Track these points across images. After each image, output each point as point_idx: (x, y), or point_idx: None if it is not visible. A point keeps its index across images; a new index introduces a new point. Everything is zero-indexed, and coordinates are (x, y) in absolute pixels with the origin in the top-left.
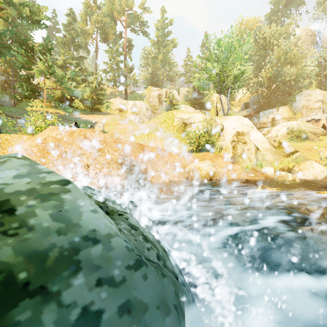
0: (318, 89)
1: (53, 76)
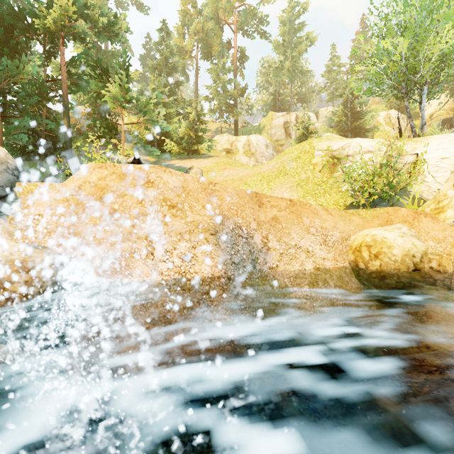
0: None
1: (135, 107)
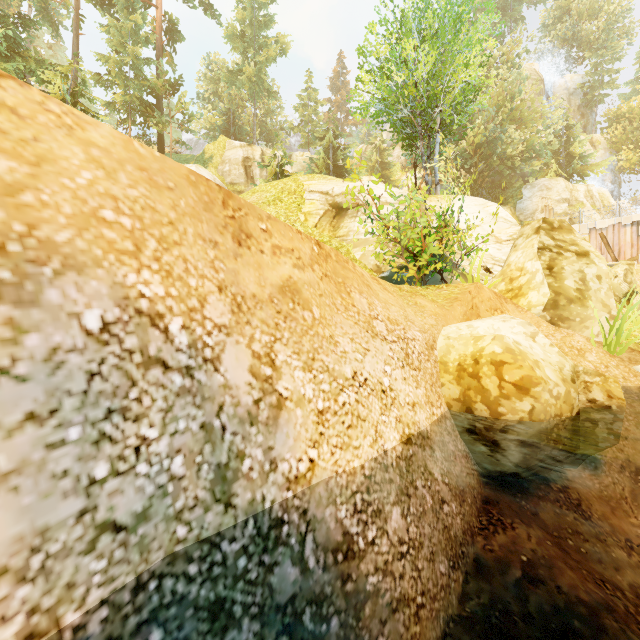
0: (561, 177)
1: None
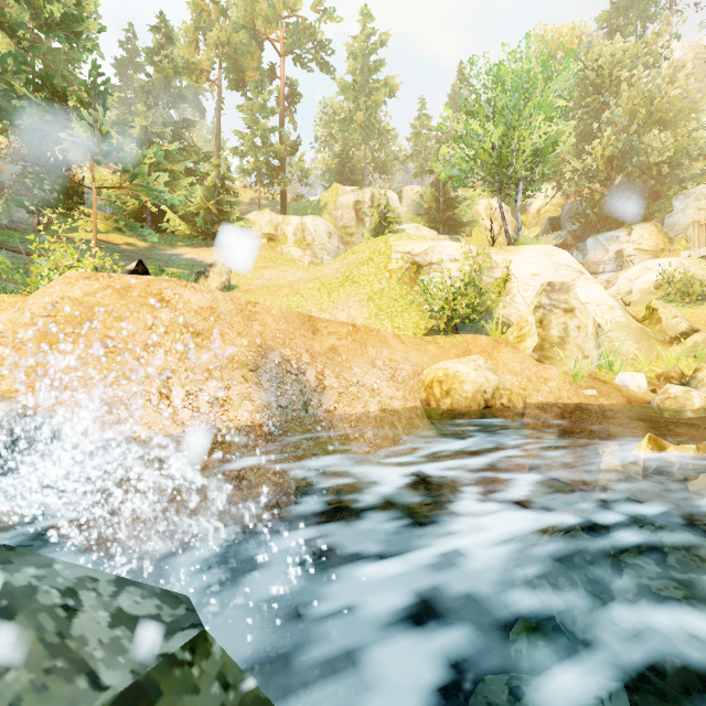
0: None
1: (115, 160)
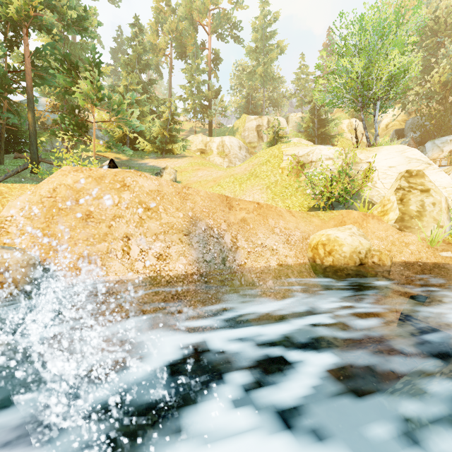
0: None
1: (107, 105)
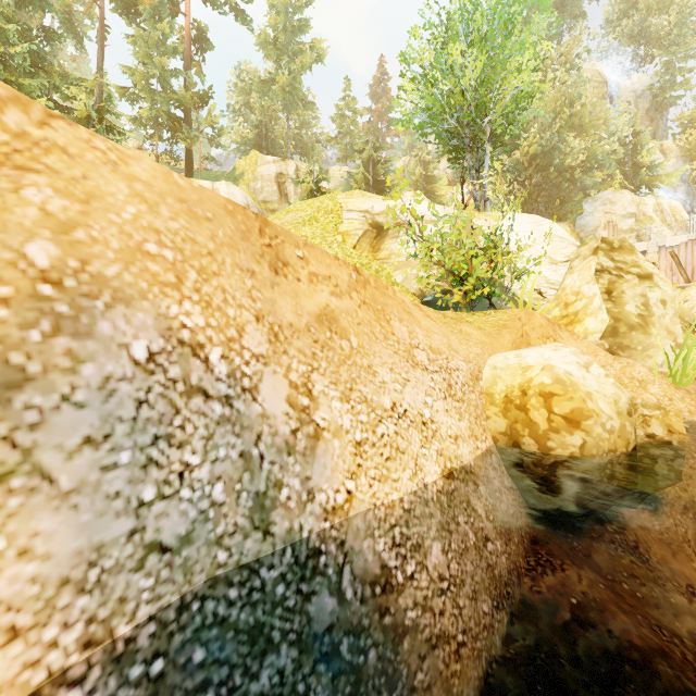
0: (627, 190)
1: None
